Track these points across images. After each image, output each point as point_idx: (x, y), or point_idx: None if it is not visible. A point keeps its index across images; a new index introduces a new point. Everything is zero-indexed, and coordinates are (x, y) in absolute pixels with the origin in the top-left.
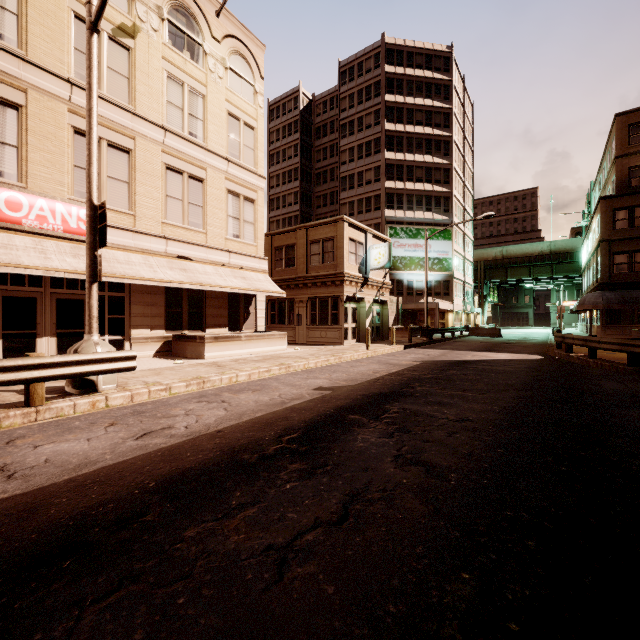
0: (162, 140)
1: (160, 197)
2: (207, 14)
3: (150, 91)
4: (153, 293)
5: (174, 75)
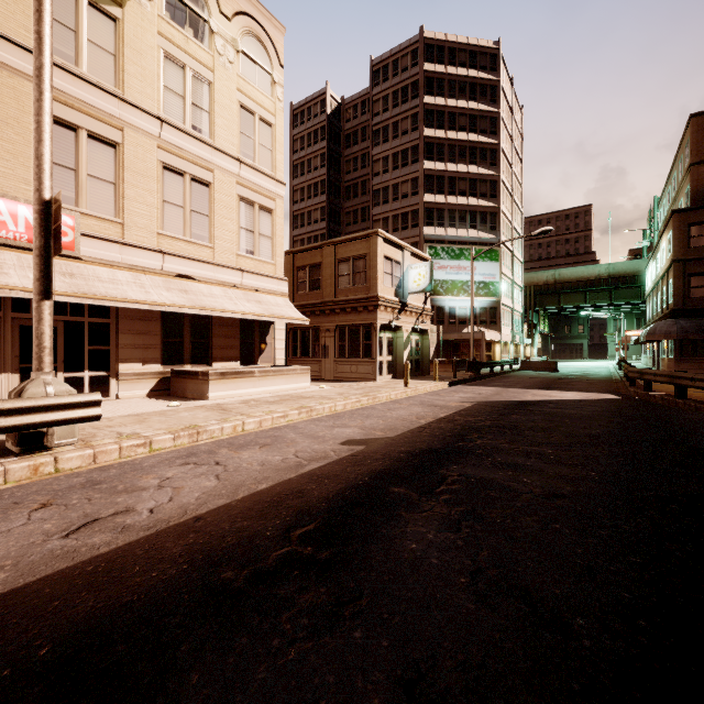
0: (158, 133)
1: (155, 202)
2: None
3: (143, 73)
4: (146, 319)
5: (173, 55)
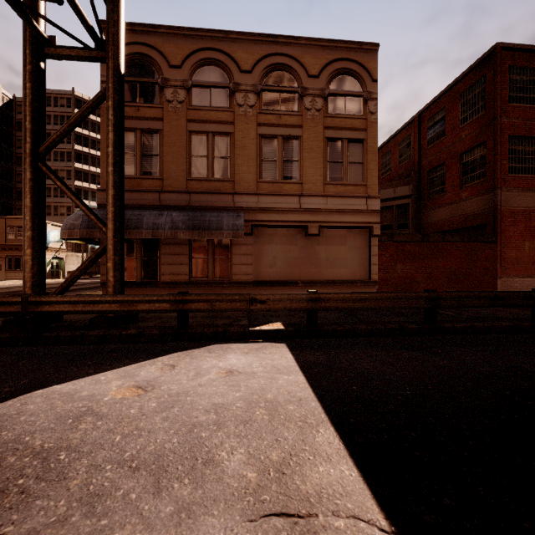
0: None
1: None
2: None
3: None
4: None
5: None
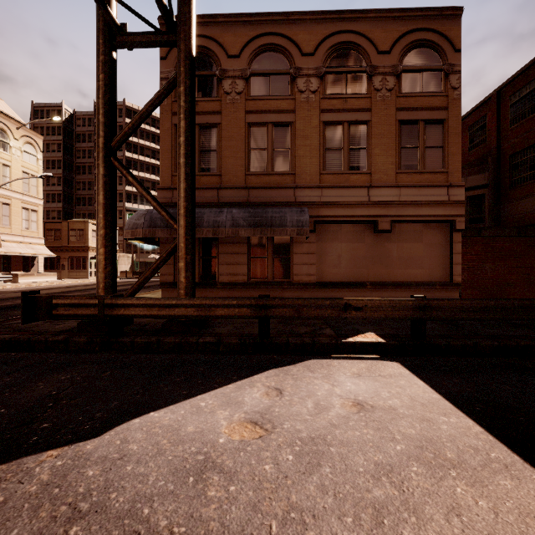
0: None
1: None
2: (12, 129)
3: None
4: None
5: None
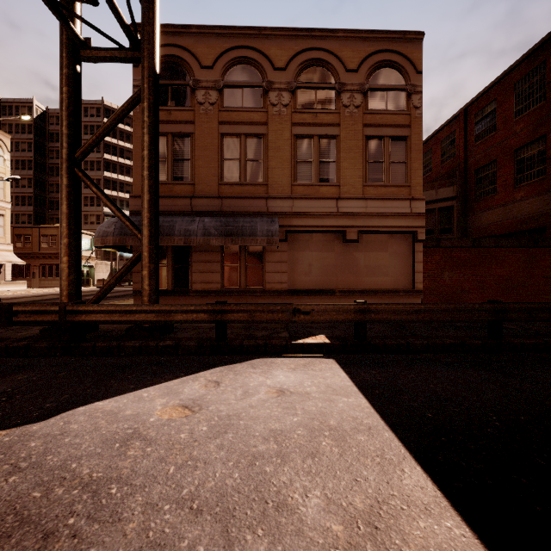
0: None
1: None
2: None
3: None
4: None
5: None
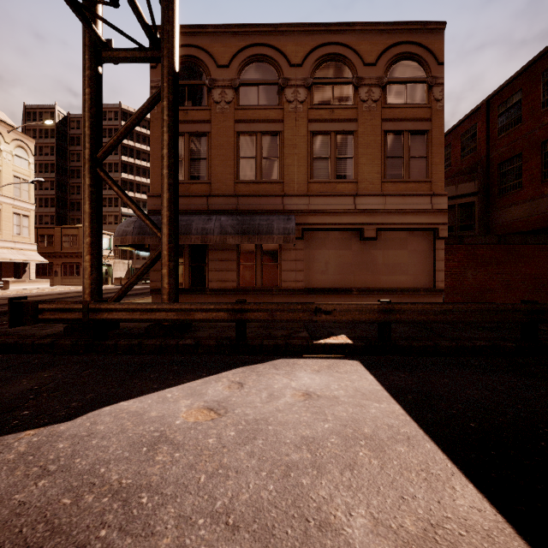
0: None
1: None
2: (2, 132)
3: None
4: None
5: None
